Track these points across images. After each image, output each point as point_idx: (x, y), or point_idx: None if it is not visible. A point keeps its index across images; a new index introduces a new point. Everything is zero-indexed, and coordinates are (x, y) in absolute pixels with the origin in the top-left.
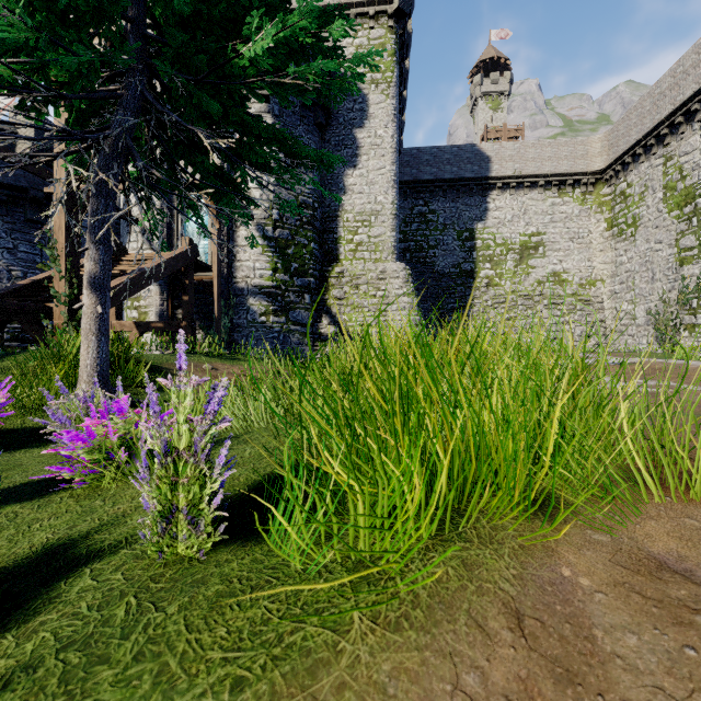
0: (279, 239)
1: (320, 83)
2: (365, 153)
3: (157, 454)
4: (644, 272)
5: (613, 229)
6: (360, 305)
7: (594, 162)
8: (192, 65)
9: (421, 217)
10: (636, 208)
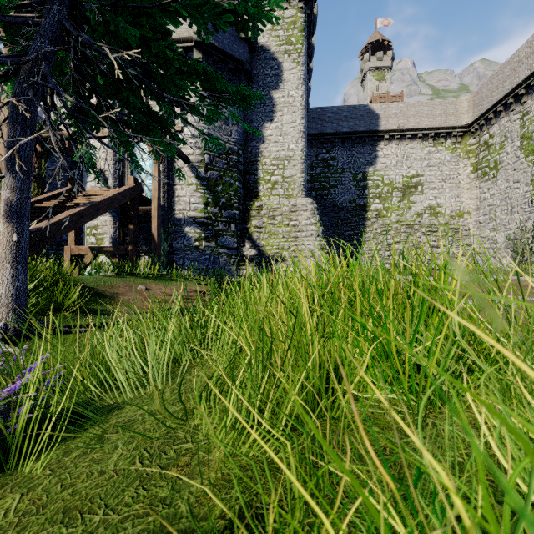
0: (210, 179)
1: (237, 1)
2: (279, 110)
3: None
4: (504, 205)
5: (478, 172)
6: (276, 232)
7: (462, 118)
8: None
9: (324, 162)
10: (498, 155)
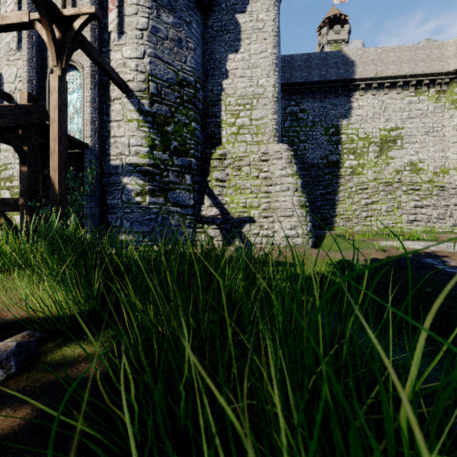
0: (157, 114)
1: None
2: (247, 37)
3: None
4: None
5: None
6: (243, 186)
7: (449, 63)
8: None
9: (292, 115)
10: None
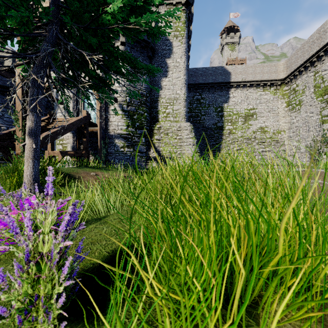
0: (130, 111)
1: (148, 28)
2: (171, 70)
3: (15, 263)
4: (304, 127)
5: (289, 106)
6: (169, 142)
7: (280, 75)
8: (82, 20)
9: (197, 101)
10: (301, 96)
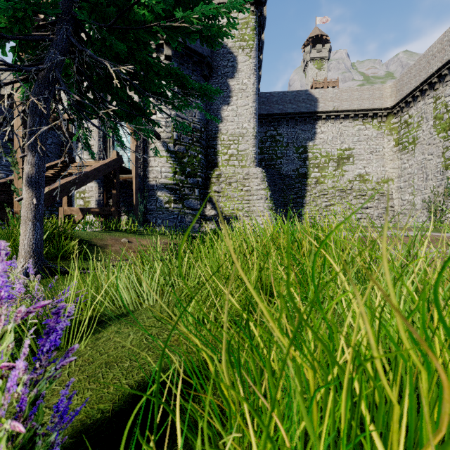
0: (178, 152)
1: (202, 26)
2: (235, 95)
3: None
4: (420, 174)
5: (399, 146)
6: (232, 196)
7: (386, 101)
8: (105, 16)
9: (272, 138)
10: (415, 132)
